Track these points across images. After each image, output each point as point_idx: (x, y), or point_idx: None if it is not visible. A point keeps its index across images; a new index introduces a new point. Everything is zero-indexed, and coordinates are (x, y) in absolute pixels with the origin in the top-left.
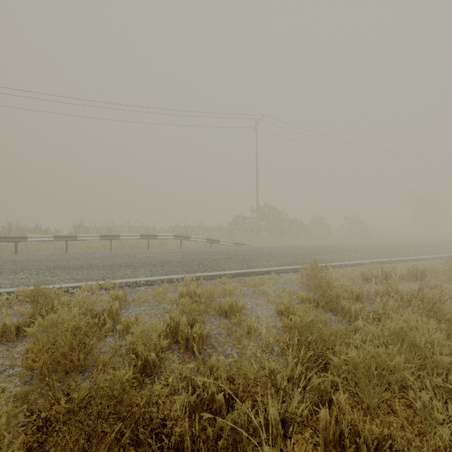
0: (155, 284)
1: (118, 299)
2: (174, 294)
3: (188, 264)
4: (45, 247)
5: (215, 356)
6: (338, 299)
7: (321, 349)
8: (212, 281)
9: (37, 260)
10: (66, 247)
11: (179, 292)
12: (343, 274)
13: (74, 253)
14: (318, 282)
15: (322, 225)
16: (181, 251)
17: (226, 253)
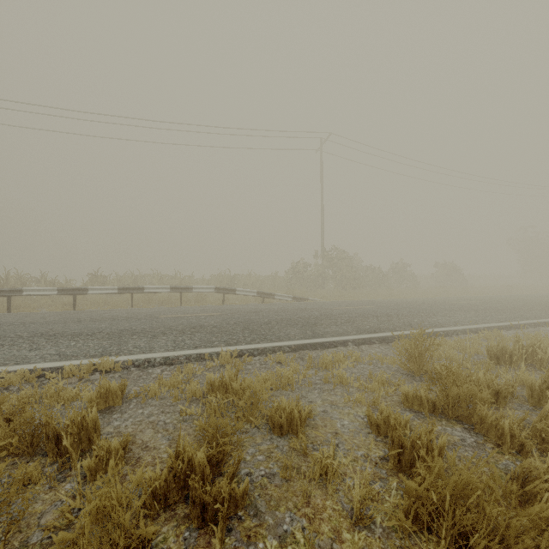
0: (176, 364)
1: (110, 394)
2: (203, 381)
3: (229, 330)
4: (50, 302)
5: (260, 539)
6: (472, 402)
7: (485, 545)
8: (261, 358)
9: (24, 322)
10: (73, 303)
11: (207, 382)
12: (454, 347)
13: (81, 312)
14: (424, 363)
15: (406, 274)
16: (223, 310)
17: (282, 312)
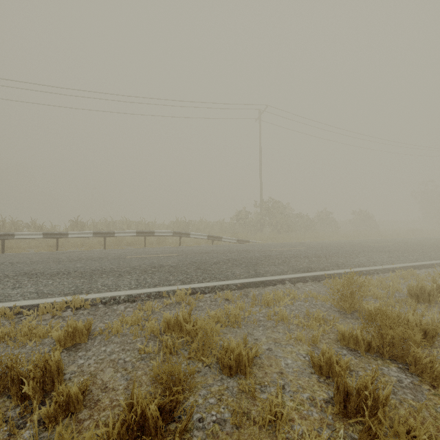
0: (138, 301)
1: (76, 332)
2: (161, 318)
3: (184, 269)
4: (38, 244)
5: None
6: (406, 343)
7: None
8: (211, 295)
9: (13, 262)
10: (56, 245)
11: (164, 321)
12: (377, 285)
13: (62, 253)
14: (354, 302)
15: (329, 220)
16: (179, 251)
17: (229, 253)
